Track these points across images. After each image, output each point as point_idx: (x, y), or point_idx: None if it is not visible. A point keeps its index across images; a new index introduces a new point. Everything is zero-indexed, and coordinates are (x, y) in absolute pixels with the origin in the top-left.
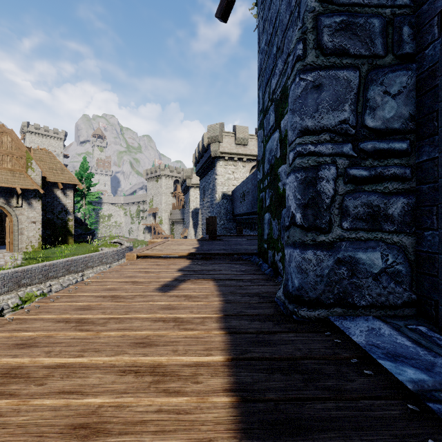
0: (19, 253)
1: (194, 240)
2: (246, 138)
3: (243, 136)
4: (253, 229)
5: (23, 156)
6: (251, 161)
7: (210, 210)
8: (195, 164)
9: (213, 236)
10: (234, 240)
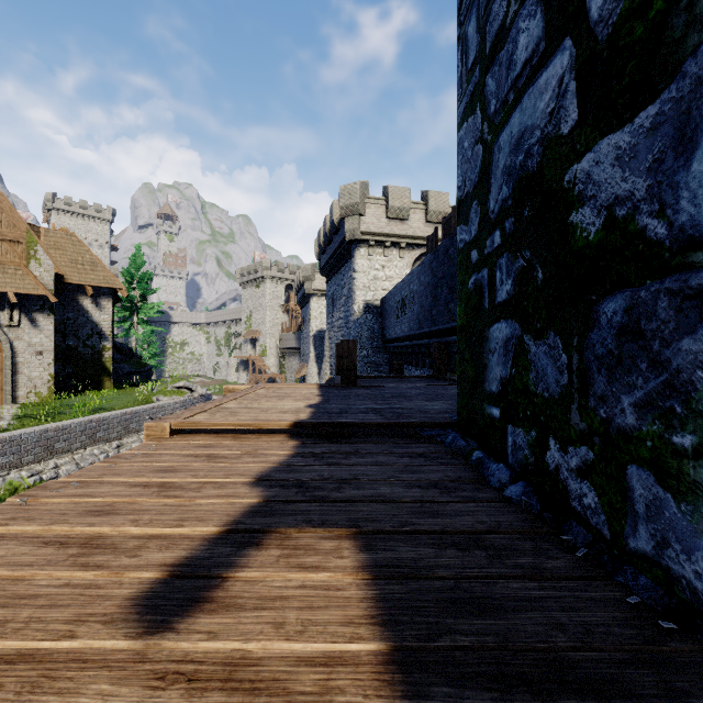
0: (13, 405)
1: (312, 387)
2: (405, 208)
3: (401, 204)
4: (422, 365)
5: (21, 238)
6: (415, 247)
7: (345, 332)
8: (318, 256)
9: (349, 379)
10: (391, 387)
